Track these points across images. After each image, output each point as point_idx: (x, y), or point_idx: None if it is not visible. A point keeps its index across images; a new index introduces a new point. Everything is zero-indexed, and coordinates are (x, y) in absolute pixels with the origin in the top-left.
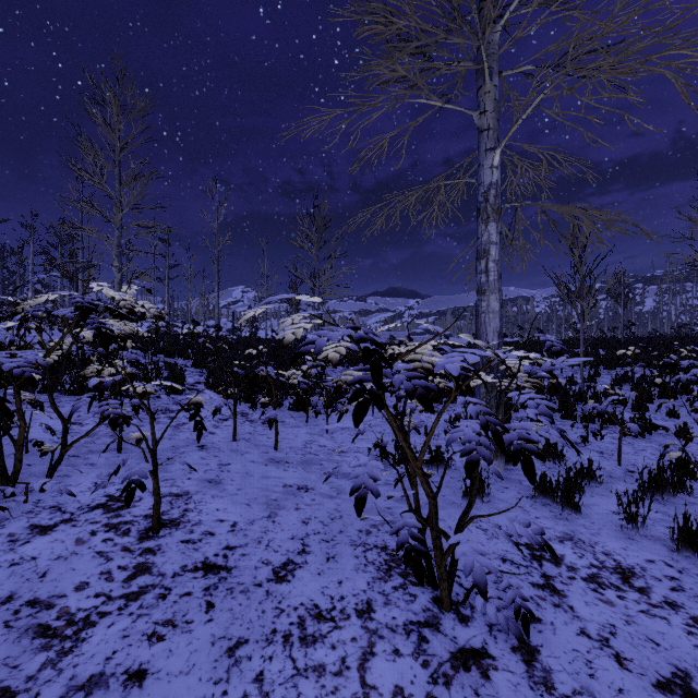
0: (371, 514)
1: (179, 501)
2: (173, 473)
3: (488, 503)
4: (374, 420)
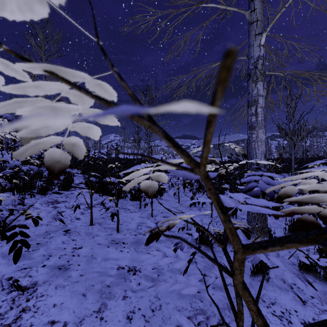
0: (184, 301)
1: (22, 296)
2: (33, 260)
3: (269, 280)
4: (180, 206)
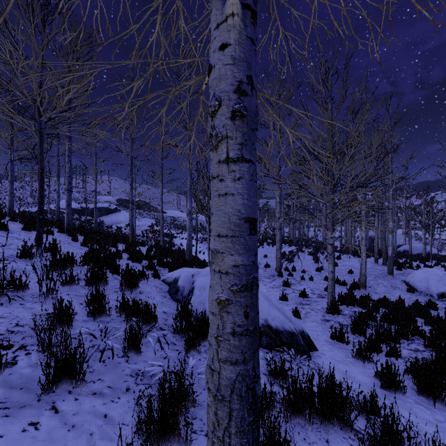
0: None
1: None
2: None
3: None
4: None
